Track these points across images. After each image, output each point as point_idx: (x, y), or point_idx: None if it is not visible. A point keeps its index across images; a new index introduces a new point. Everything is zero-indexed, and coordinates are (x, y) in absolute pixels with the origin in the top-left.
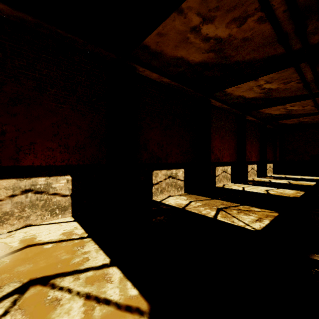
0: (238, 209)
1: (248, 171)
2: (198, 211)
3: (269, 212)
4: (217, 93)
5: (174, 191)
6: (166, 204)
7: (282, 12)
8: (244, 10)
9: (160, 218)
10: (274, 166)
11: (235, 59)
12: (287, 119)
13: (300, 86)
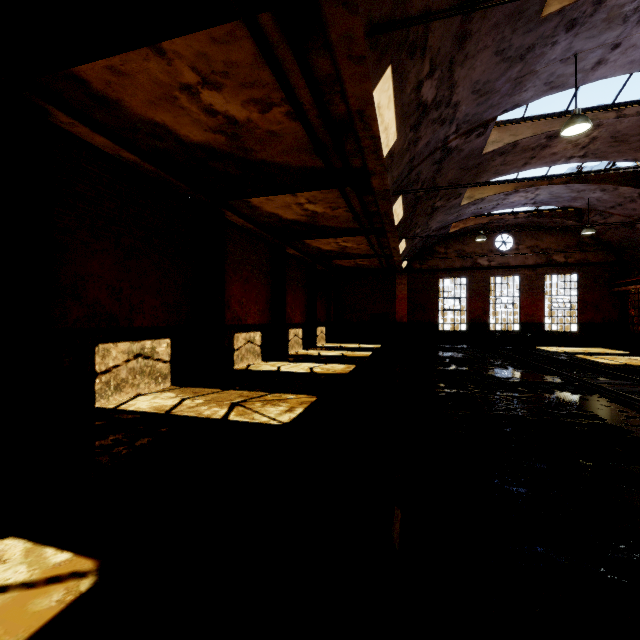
0: (264, 399)
1: (289, 339)
2: (196, 412)
3: (307, 397)
4: (235, 201)
5: (149, 385)
6: (129, 410)
7: (316, 116)
8: (268, 95)
9: (115, 437)
10: (328, 331)
11: (261, 156)
12: (342, 260)
13: (350, 217)
